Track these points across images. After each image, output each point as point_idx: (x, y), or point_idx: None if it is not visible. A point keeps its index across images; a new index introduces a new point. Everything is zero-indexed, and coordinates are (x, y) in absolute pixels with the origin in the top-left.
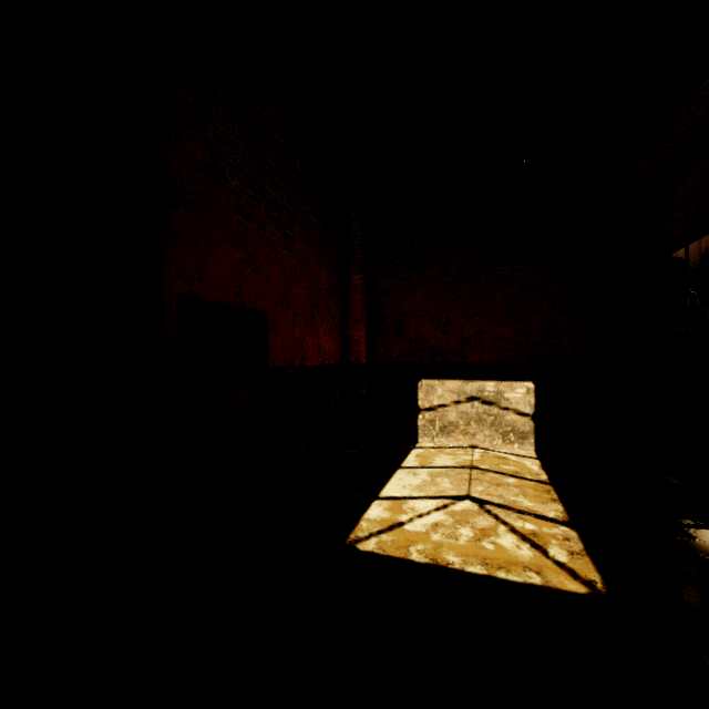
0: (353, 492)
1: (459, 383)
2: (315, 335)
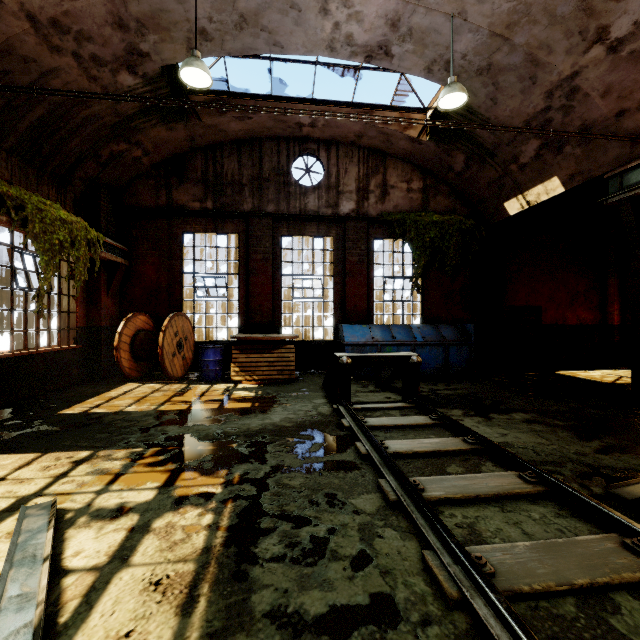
0: (573, 369)
1: None
2: (573, 312)
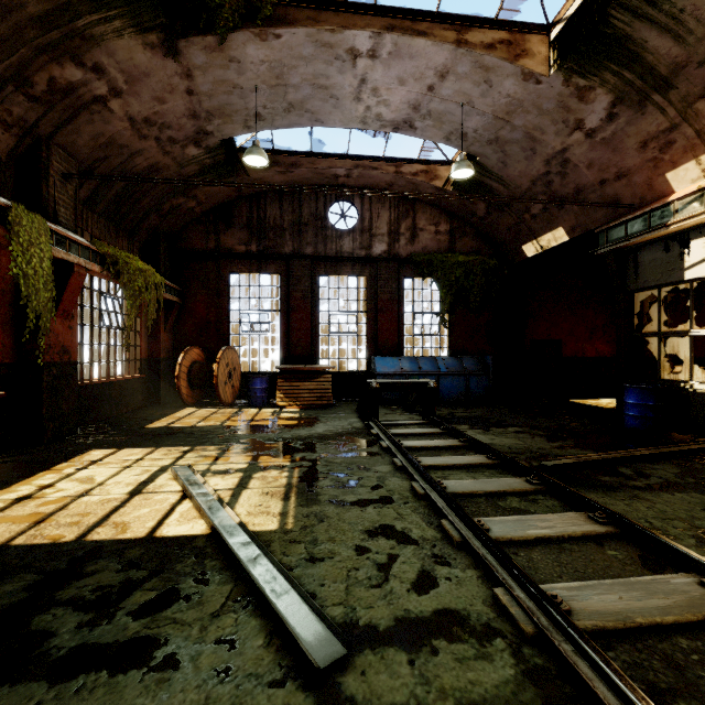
0: (588, 398)
1: (683, 368)
2: (592, 345)
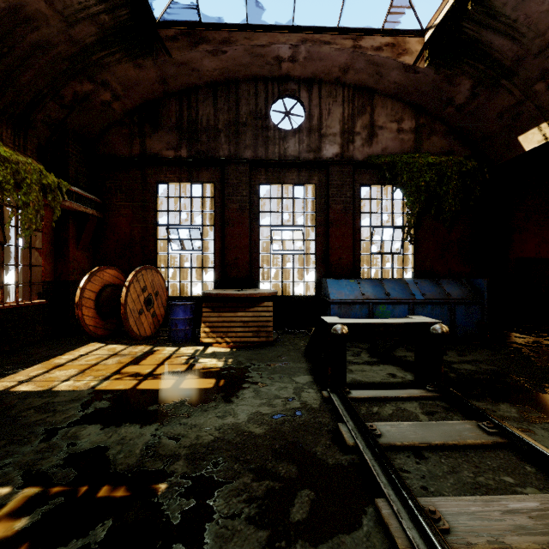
0: None
1: None
2: None
